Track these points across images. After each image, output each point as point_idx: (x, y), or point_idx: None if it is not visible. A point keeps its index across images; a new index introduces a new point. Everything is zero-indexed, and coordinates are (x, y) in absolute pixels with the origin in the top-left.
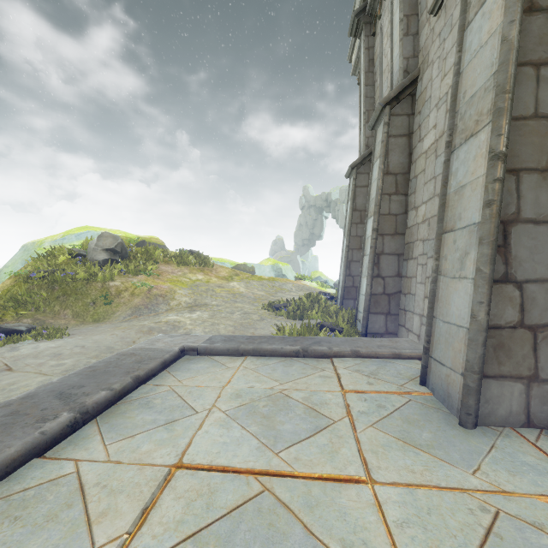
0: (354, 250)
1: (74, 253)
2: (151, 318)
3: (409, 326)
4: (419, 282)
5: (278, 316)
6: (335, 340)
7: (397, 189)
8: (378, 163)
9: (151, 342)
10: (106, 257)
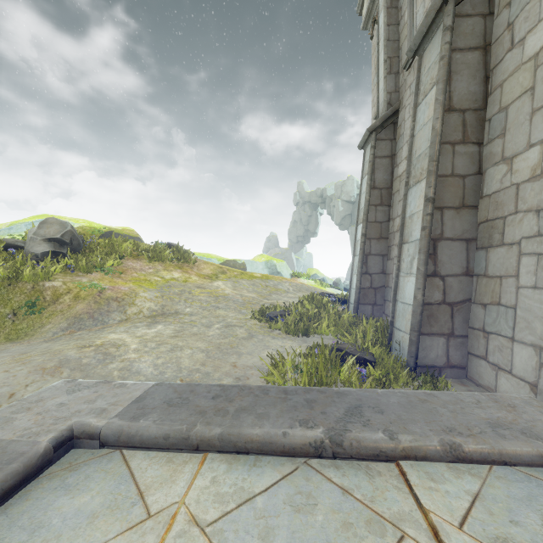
0: (372, 240)
1: (1, 244)
2: (89, 336)
3: (501, 361)
4: (530, 285)
5: (273, 329)
6: (387, 401)
7: (466, 135)
8: (432, 96)
9: (12, 414)
10: (47, 249)
